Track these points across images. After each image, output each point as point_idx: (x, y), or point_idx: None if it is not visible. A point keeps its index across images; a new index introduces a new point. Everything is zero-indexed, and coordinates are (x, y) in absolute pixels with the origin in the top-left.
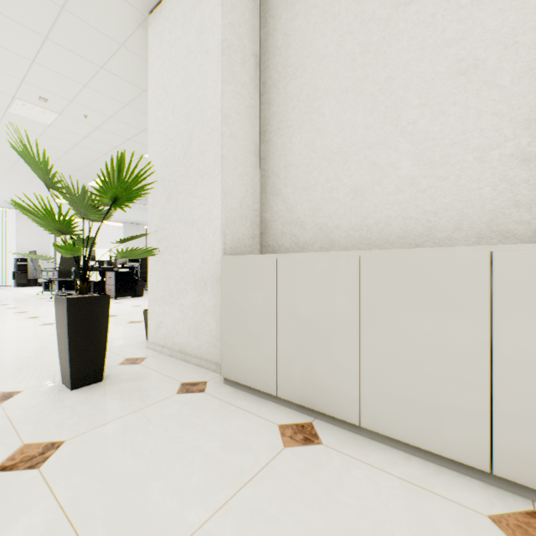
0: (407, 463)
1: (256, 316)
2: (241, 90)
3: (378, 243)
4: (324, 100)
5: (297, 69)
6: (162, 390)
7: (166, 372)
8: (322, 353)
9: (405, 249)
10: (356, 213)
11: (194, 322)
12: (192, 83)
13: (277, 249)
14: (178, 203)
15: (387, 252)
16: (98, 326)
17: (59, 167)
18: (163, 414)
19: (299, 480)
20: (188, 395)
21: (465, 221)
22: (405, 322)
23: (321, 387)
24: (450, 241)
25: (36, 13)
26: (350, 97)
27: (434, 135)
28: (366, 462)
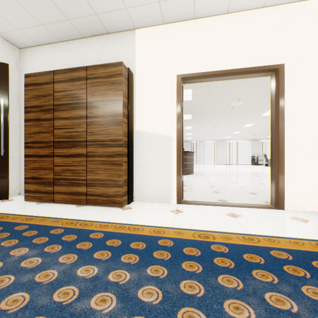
0: None
1: None
2: None
3: None
4: None
5: None
6: None
7: None
8: None
9: None
10: None
11: None
12: None
13: None
14: None
15: None
16: None
17: None
18: None
19: None
20: None
21: None
22: None
23: None
24: None
25: None
26: None
27: None
28: None
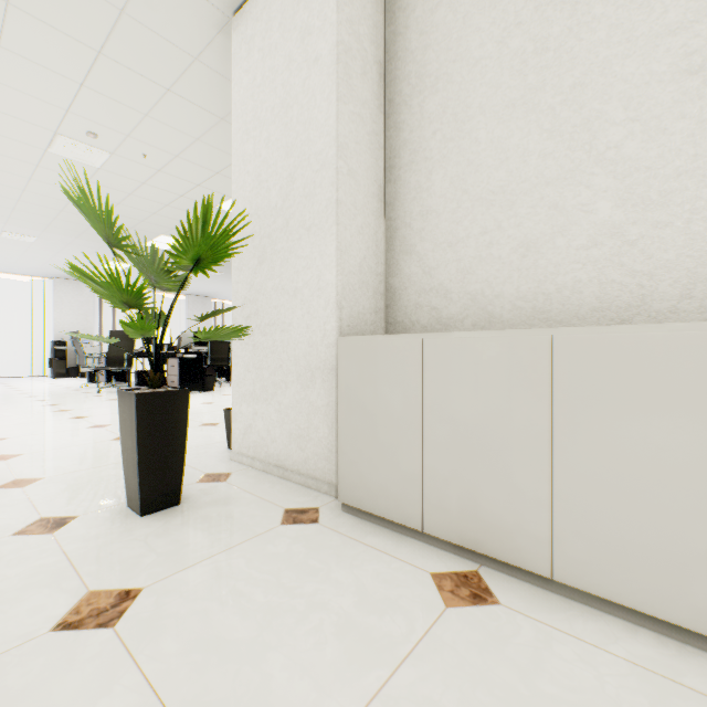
0: (633, 638)
1: (391, 420)
2: (361, 111)
3: (562, 318)
4: (479, 121)
5: (439, 79)
6: (261, 519)
7: (261, 493)
8: (493, 473)
9: (627, 326)
10: (527, 276)
11: (297, 426)
12: (294, 103)
13: (410, 328)
14: (274, 265)
15: (596, 330)
16: (174, 431)
17: None
18: (268, 554)
19: (479, 658)
20: (296, 527)
21: (698, 285)
22: (627, 432)
23: (490, 521)
24: (675, 314)
25: (88, 20)
26: (518, 114)
27: (649, 162)
28: (571, 634)
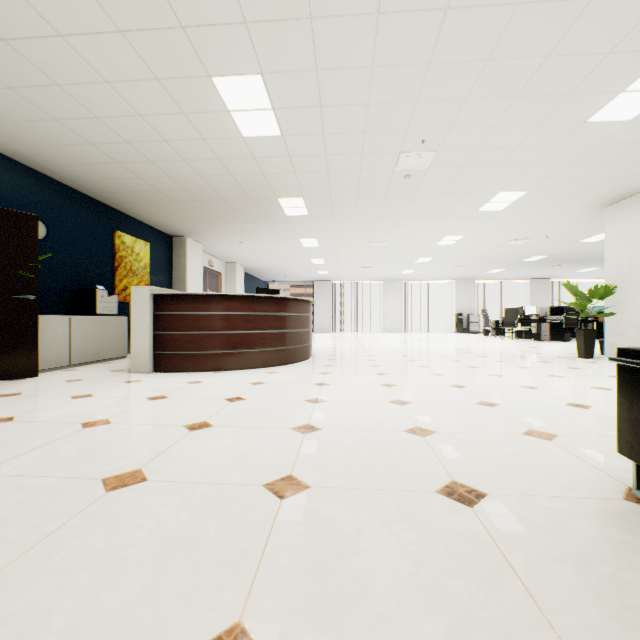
0: None
1: None
2: None
3: None
4: None
5: None
6: None
7: None
8: None
9: None
10: None
11: (634, 343)
12: (632, 243)
13: None
14: (624, 293)
15: None
16: (592, 340)
17: (508, 257)
18: None
19: None
20: None
21: None
22: None
23: None
24: None
25: (547, 220)
26: None
27: None
28: None
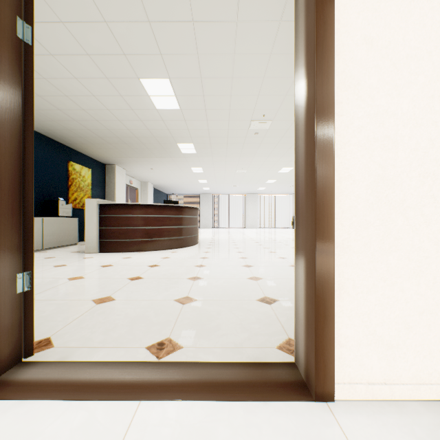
0: None
1: None
2: None
3: None
4: None
5: None
6: None
7: None
8: None
9: None
10: None
11: None
12: None
13: None
14: None
15: None
16: None
17: None
18: None
19: None
20: None
21: None
22: None
23: None
24: None
25: None
26: None
27: None
28: None
